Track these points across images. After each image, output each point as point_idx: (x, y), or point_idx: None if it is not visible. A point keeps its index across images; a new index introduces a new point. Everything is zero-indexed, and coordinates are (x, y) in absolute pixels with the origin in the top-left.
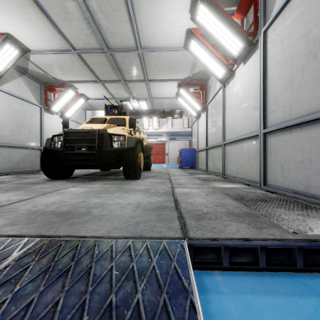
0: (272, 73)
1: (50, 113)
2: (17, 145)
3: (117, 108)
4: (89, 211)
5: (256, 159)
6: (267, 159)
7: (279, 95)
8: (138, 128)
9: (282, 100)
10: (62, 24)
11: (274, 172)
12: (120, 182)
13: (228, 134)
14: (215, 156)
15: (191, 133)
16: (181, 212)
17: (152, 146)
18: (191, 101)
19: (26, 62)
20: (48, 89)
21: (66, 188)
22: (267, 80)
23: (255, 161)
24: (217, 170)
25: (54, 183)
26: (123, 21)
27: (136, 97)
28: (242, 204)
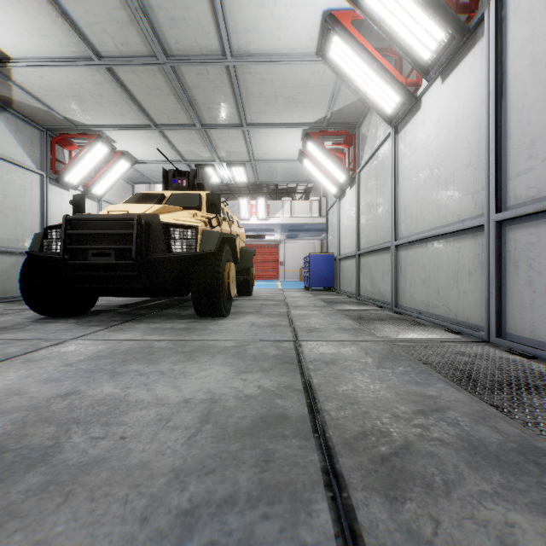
0: (521, 85)
1: (62, 187)
2: None
3: (187, 177)
4: (60, 440)
5: (474, 278)
6: (507, 279)
7: (542, 134)
8: (227, 214)
9: None
10: None
11: (527, 309)
12: (186, 324)
13: (405, 225)
14: (375, 268)
15: (324, 226)
16: (329, 444)
17: (257, 249)
18: (328, 166)
19: (7, 84)
20: (57, 142)
21: (59, 344)
22: (507, 104)
23: (472, 282)
24: (380, 296)
25: (44, 327)
26: None
27: (225, 158)
28: (487, 405)
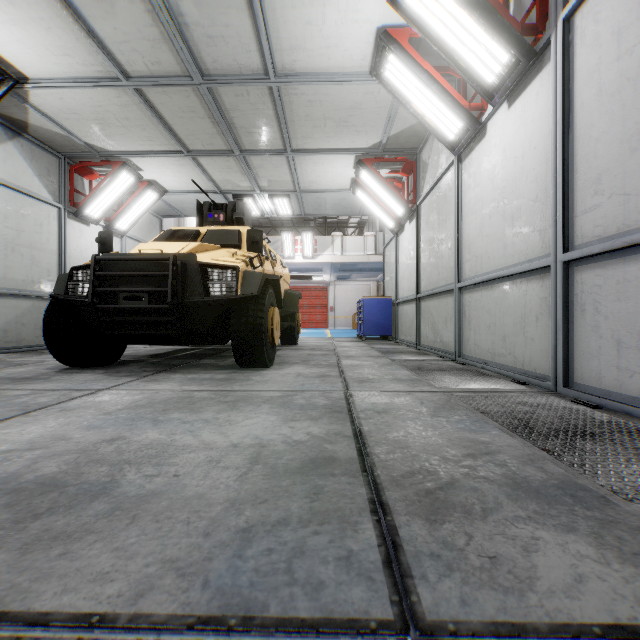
0: (589, 116)
1: (81, 222)
2: (3, 291)
3: (225, 210)
4: (116, 477)
5: (542, 324)
6: (574, 324)
7: (609, 169)
8: (269, 253)
9: (617, 179)
10: (95, 15)
11: (594, 356)
12: (226, 375)
13: (470, 265)
14: (437, 314)
15: (381, 265)
16: (377, 480)
17: (302, 292)
18: (384, 197)
19: (22, 107)
20: (76, 170)
21: (92, 394)
22: (574, 136)
23: (539, 328)
24: (443, 344)
25: (71, 378)
26: (234, 8)
27: (266, 188)
28: (538, 449)
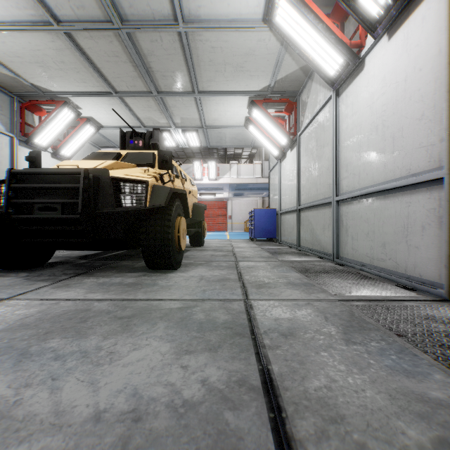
0: None
1: (32, 149)
2: None
3: (143, 138)
4: None
5: (428, 233)
6: None
7: None
8: (180, 173)
9: None
10: None
11: None
12: (136, 278)
13: (347, 182)
14: (315, 222)
15: (266, 186)
16: None
17: (208, 205)
18: (271, 130)
19: None
20: (27, 107)
21: None
22: None
23: (425, 237)
24: (321, 247)
25: None
26: None
27: (180, 124)
28: None
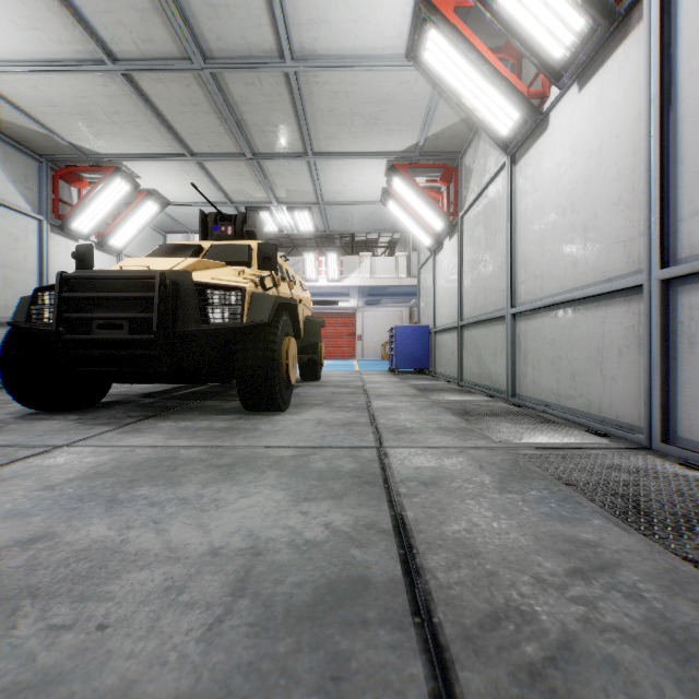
0: None
1: (68, 237)
2: None
3: (233, 222)
4: None
5: (627, 359)
6: (676, 361)
7: None
8: (287, 273)
9: None
10: None
11: None
12: (229, 422)
13: (526, 287)
14: (484, 345)
15: (414, 289)
16: (439, 638)
17: (327, 319)
18: (421, 209)
19: None
20: (62, 177)
21: (44, 454)
22: (676, 115)
23: (623, 365)
24: (491, 381)
25: (31, 427)
26: None
27: (285, 200)
28: (677, 558)
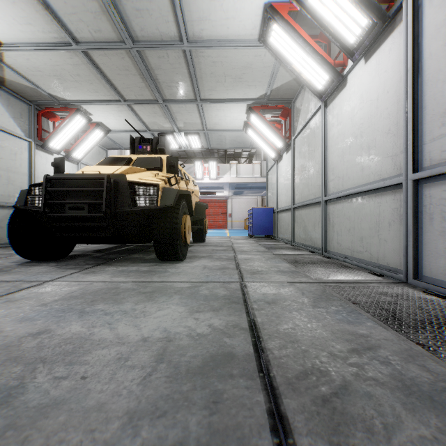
0: (435, 63)
1: (47, 152)
2: None
3: (151, 143)
4: (25, 380)
5: (394, 228)
6: (422, 230)
7: None
8: (184, 175)
9: None
10: None
11: (441, 256)
12: (149, 267)
13: (333, 184)
14: (307, 220)
15: (265, 185)
16: (273, 383)
17: (209, 203)
18: (268, 134)
19: None
20: (43, 114)
21: (38, 285)
22: (422, 80)
23: (391, 232)
24: (312, 242)
25: (28, 270)
26: None
27: (183, 128)
28: (413, 343)
